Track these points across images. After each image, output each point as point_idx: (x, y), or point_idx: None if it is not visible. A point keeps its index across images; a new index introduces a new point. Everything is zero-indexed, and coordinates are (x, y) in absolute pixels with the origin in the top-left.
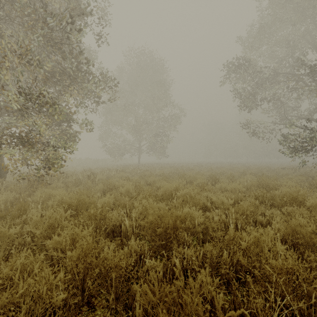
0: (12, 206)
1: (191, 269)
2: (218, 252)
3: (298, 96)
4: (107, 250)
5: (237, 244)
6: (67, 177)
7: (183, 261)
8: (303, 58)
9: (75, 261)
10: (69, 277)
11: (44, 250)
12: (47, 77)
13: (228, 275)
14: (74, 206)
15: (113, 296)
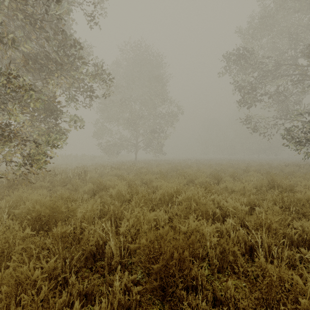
0: None
1: None
2: (254, 308)
3: (303, 89)
4: None
5: (289, 299)
6: (56, 175)
7: None
8: None
9: None
10: None
11: None
12: (27, 60)
13: None
14: (45, 217)
15: None
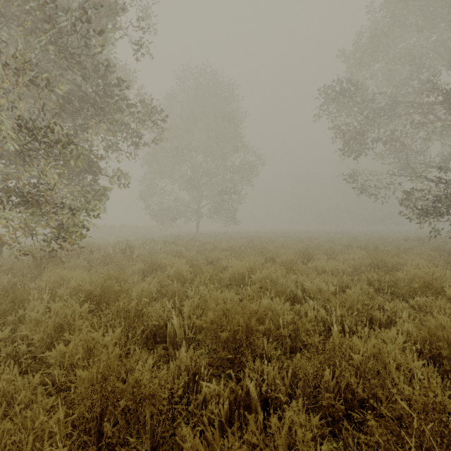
0: (3, 296)
1: (274, 398)
2: (315, 369)
3: (427, 135)
4: (141, 369)
5: (345, 358)
6: (92, 251)
7: (260, 384)
8: (435, 79)
9: (89, 386)
10: (74, 416)
11: (46, 366)
12: (60, 104)
13: (333, 408)
14: (96, 296)
15: (146, 448)
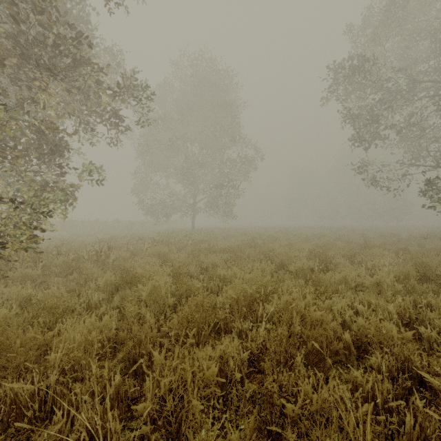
0: None
1: None
2: None
3: None
4: None
5: None
6: (59, 254)
7: None
8: None
9: None
10: None
11: None
12: None
13: None
14: None
15: None
